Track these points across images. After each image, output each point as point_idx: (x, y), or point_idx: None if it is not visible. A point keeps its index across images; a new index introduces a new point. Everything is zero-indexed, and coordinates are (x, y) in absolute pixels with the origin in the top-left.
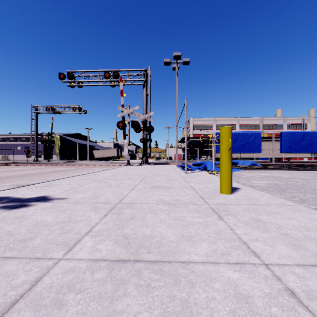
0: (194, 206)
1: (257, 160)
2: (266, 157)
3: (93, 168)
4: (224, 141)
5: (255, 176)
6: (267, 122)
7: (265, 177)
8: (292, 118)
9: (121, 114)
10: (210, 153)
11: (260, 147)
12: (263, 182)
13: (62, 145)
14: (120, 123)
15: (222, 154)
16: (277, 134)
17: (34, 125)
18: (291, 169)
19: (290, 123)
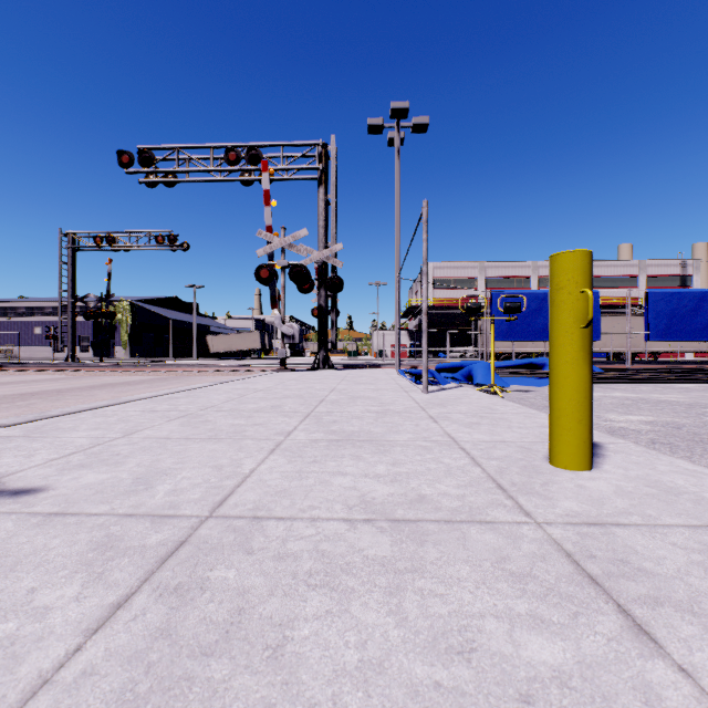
0: (490, 539)
1: None
2: (603, 351)
3: (199, 376)
4: (567, 298)
5: (602, 398)
6: (602, 272)
7: (628, 401)
8: (659, 263)
9: (266, 249)
10: (473, 343)
11: (597, 328)
12: (637, 418)
13: (136, 324)
14: (263, 270)
15: (560, 340)
16: (624, 299)
17: (67, 276)
18: (679, 381)
19: (653, 273)
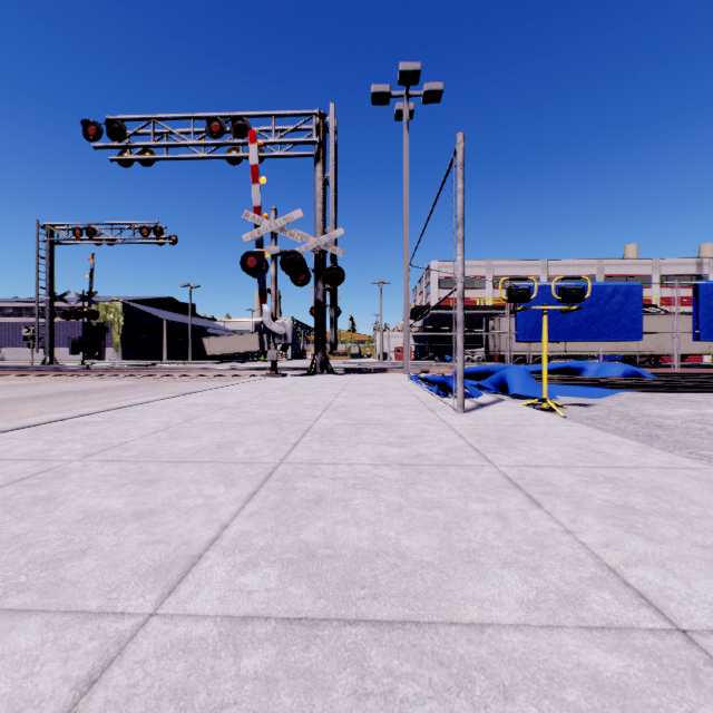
0: None
1: (591, 360)
2: (626, 353)
3: (178, 382)
4: None
5: (707, 419)
6: (615, 271)
7: None
8: (673, 262)
9: (253, 233)
10: (485, 344)
11: (638, 326)
12: None
13: (129, 325)
14: (250, 258)
15: None
16: None
17: (45, 272)
18: None
19: (667, 272)
